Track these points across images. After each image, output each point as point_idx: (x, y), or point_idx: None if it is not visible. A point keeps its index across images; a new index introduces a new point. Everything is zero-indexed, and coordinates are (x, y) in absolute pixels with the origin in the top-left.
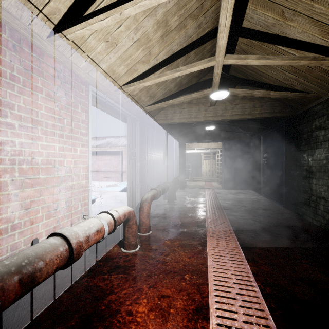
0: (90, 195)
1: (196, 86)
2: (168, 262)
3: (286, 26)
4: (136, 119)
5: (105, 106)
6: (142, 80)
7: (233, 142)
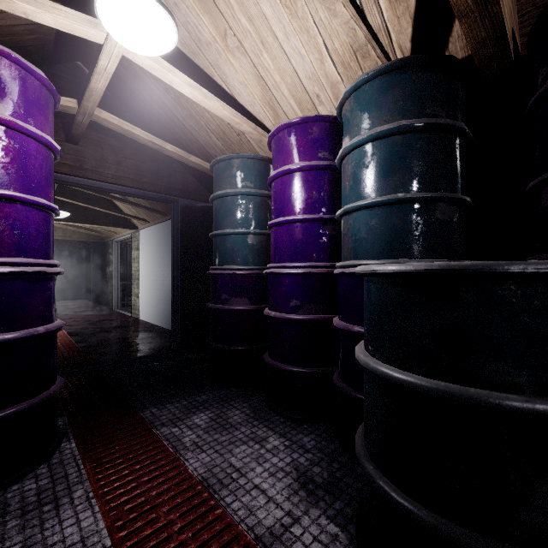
0: None
1: None
2: None
3: None
4: None
5: None
6: None
7: (64, 250)
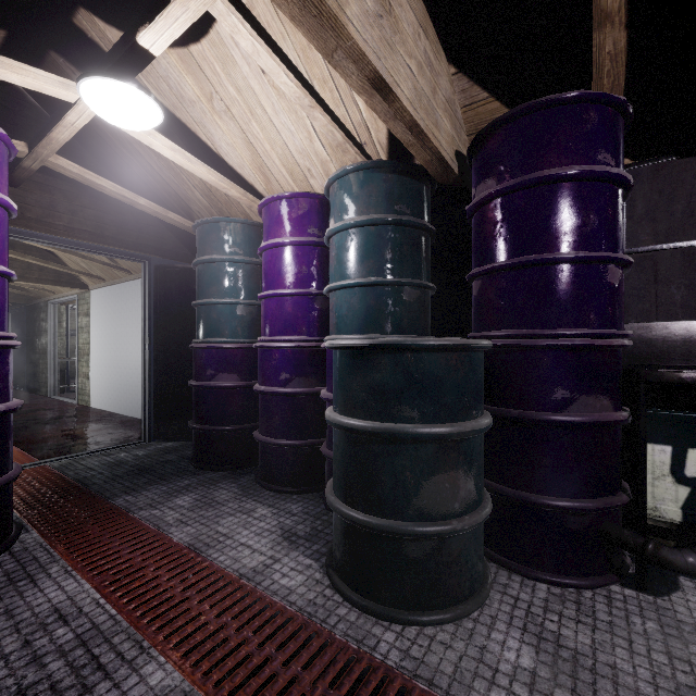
0: None
1: None
2: None
3: None
4: None
5: None
6: None
7: None
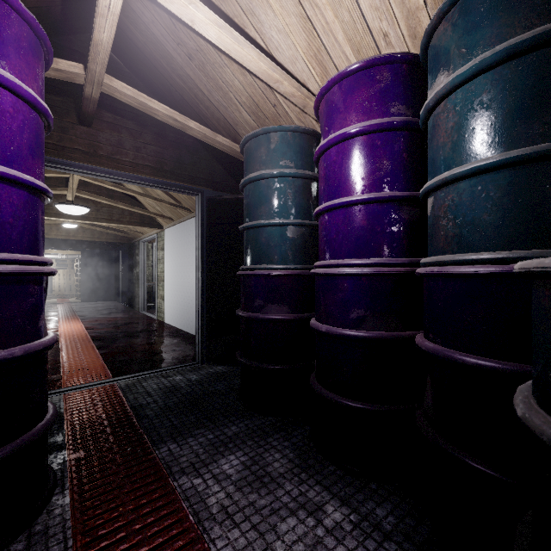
0: None
1: None
2: None
3: None
4: None
5: None
6: None
7: (94, 252)
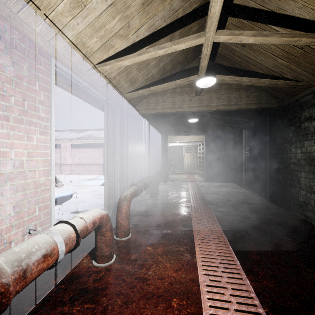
0: (53, 195)
1: (180, 74)
2: (151, 279)
3: (284, 0)
4: (115, 107)
5: (77, 89)
6: (119, 58)
7: (215, 135)
